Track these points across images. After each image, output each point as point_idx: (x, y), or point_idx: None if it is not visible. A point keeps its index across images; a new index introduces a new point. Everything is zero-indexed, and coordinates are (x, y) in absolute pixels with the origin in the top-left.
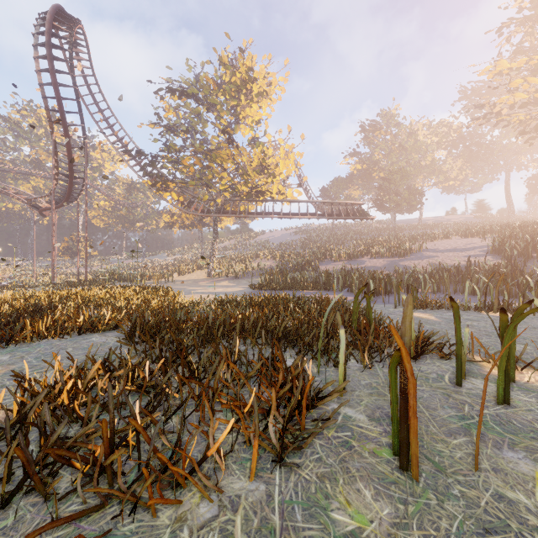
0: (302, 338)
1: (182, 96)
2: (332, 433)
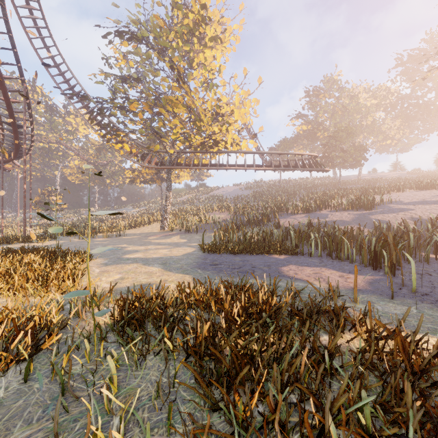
0: None
1: (132, 40)
2: None
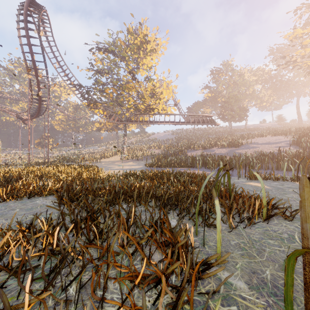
0: (181, 203)
1: (105, 52)
2: (218, 307)
